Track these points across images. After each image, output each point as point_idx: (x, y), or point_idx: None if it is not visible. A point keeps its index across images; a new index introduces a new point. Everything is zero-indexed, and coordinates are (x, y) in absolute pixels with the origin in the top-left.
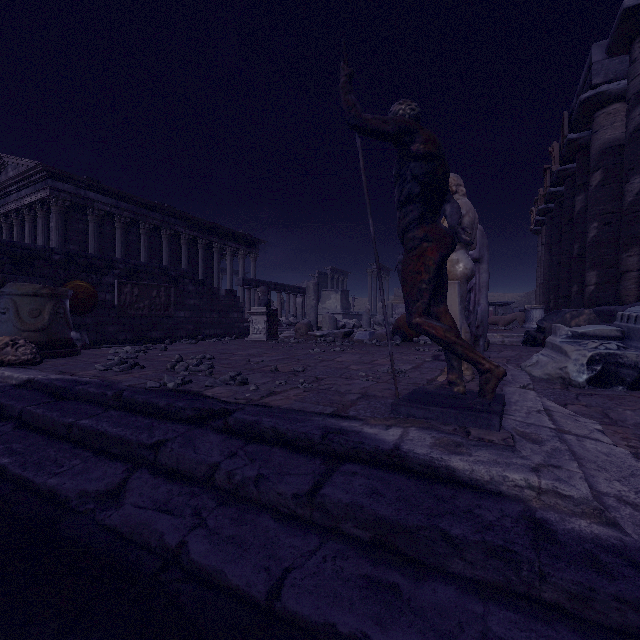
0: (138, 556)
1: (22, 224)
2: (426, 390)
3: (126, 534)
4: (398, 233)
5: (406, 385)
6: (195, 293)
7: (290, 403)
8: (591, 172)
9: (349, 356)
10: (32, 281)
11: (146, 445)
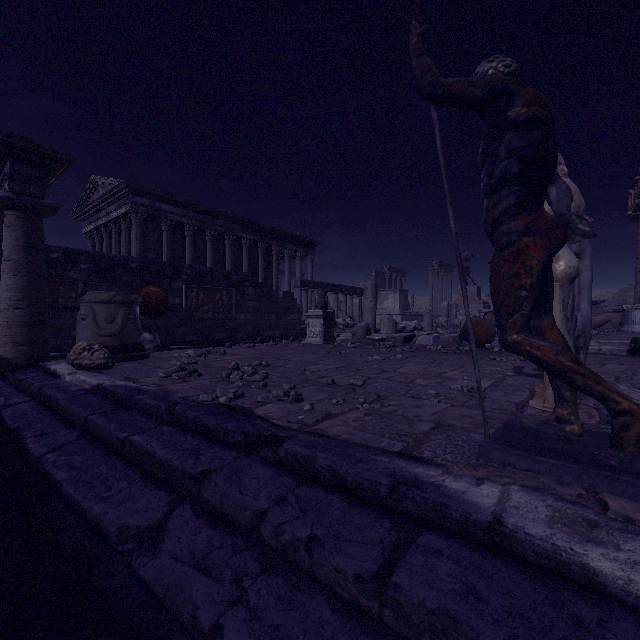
0: (167, 633)
1: (110, 236)
2: (523, 425)
3: (158, 595)
4: (485, 226)
5: (490, 411)
6: (254, 296)
7: (349, 432)
8: None
9: (413, 366)
10: (114, 288)
11: (190, 474)
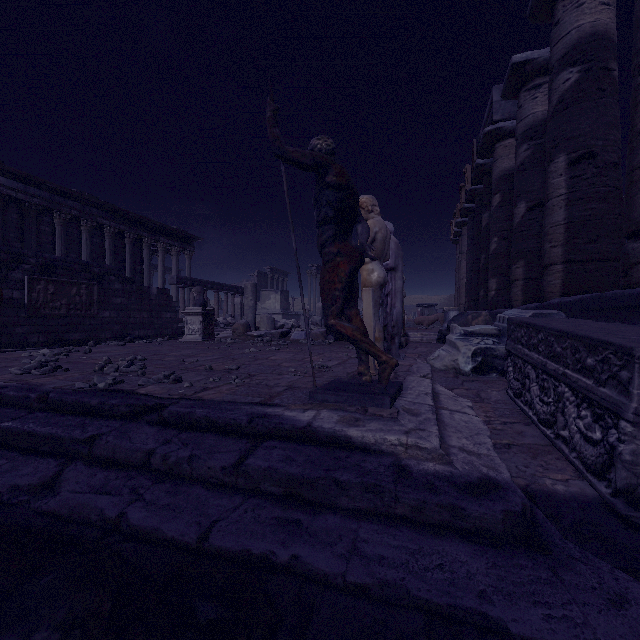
0: (79, 530)
1: None
2: (341, 380)
3: (65, 515)
4: (318, 247)
5: (328, 378)
6: (122, 291)
7: (222, 396)
8: (493, 194)
9: (283, 355)
10: None
11: (80, 440)
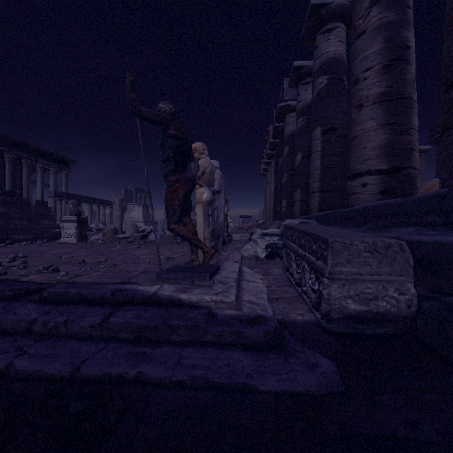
0: None
1: None
2: (180, 265)
3: None
4: (163, 176)
5: (172, 264)
6: (2, 202)
7: (92, 279)
8: (284, 146)
9: (142, 250)
10: None
11: None
